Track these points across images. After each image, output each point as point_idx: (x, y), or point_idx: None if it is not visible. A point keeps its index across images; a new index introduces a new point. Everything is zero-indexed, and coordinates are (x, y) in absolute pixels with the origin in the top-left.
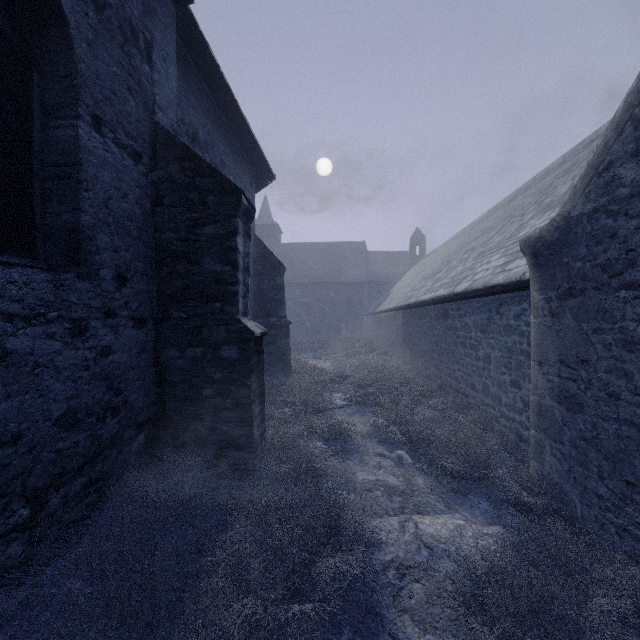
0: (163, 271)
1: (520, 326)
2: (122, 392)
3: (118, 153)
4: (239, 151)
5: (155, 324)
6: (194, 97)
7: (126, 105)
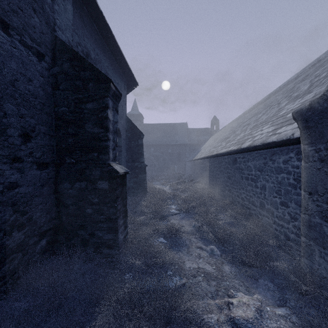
0: (60, 132)
1: (288, 168)
2: (27, 213)
3: (24, 51)
4: (117, 68)
5: (55, 167)
6: (87, 31)
7: (31, 20)
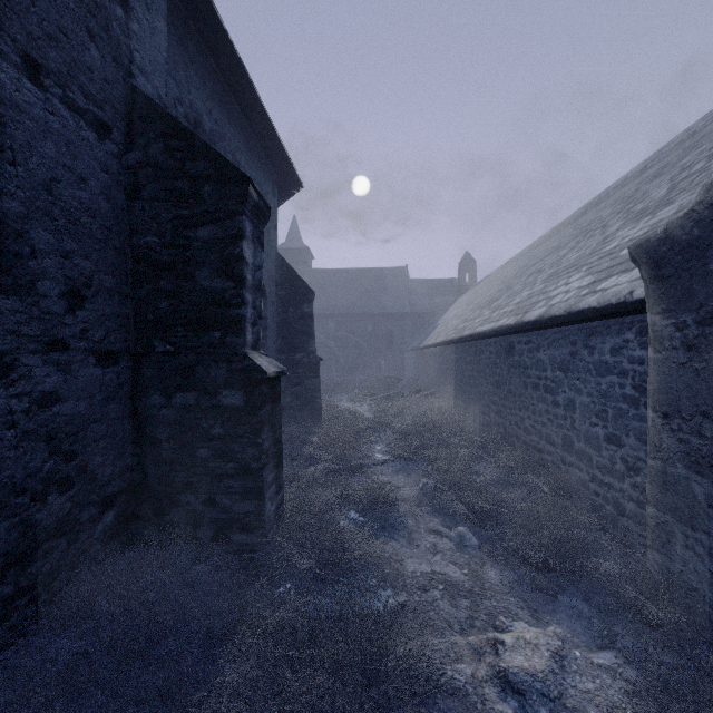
0: (143, 288)
1: (621, 363)
2: (77, 456)
3: (70, 119)
4: (258, 150)
5: (132, 360)
6: (196, 73)
7: (85, 54)
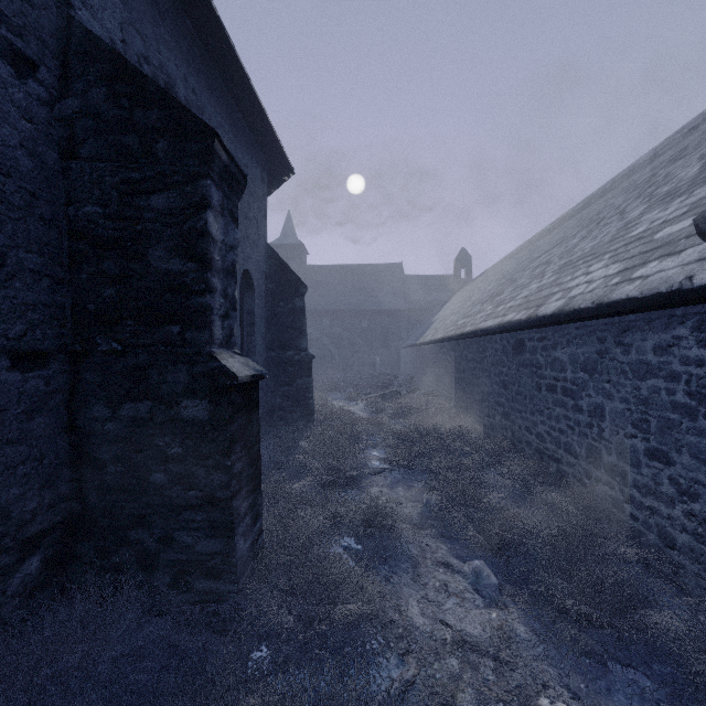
0: (82, 271)
1: (669, 364)
2: None
3: None
4: (244, 131)
5: (69, 362)
6: (168, 31)
7: None
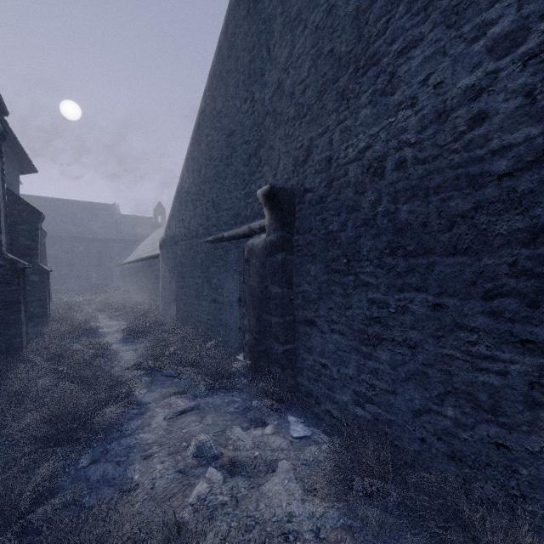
0: None
1: None
2: None
3: None
4: (11, 157)
5: None
6: None
7: None
